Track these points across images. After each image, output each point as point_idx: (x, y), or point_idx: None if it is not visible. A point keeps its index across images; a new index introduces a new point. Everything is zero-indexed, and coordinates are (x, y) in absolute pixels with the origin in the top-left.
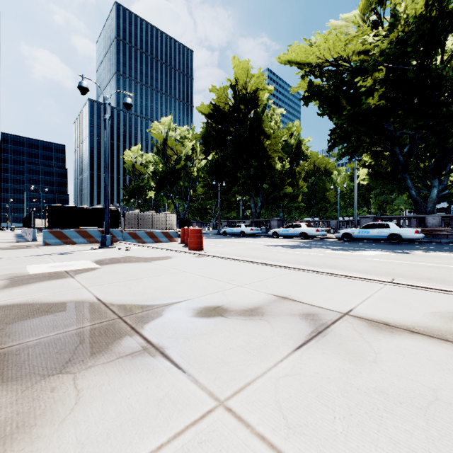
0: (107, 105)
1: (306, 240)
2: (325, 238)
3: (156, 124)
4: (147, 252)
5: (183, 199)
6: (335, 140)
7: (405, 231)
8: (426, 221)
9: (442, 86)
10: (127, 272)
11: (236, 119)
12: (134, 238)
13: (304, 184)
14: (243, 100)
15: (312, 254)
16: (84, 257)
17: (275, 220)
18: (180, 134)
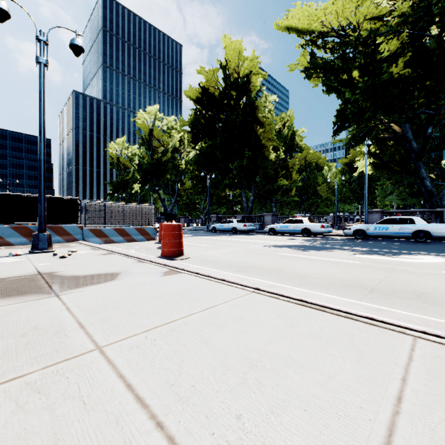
0: (41, 42)
1: (309, 237)
2: (329, 236)
3: (141, 113)
4: (90, 261)
5: (170, 194)
6: (342, 121)
7: (436, 227)
8: (444, 215)
9: None
10: None
11: (227, 106)
12: (99, 236)
13: (297, 177)
14: (235, 83)
15: (344, 262)
16: None
17: (269, 215)
18: (167, 124)
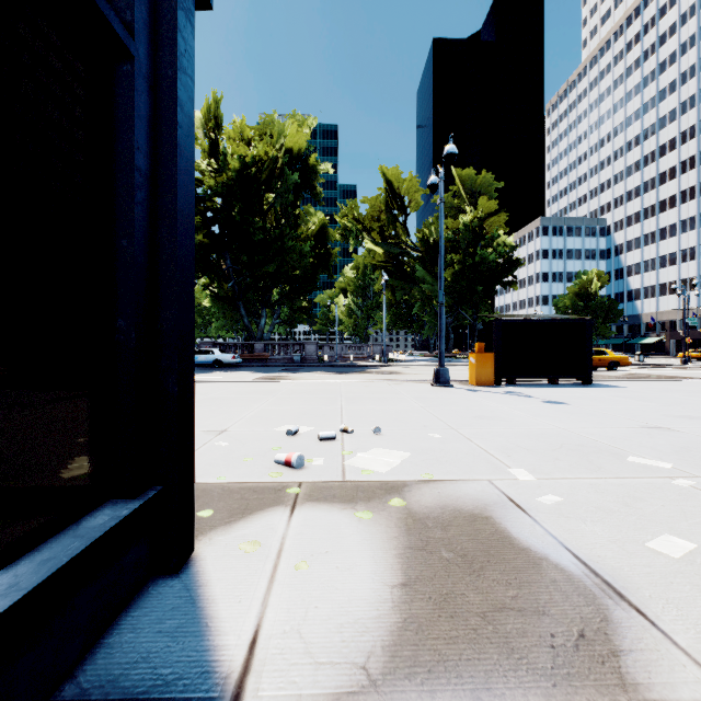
0: None
1: None
2: None
3: None
4: None
5: None
6: None
7: (226, 356)
8: (255, 347)
9: (253, 240)
10: None
11: None
12: None
13: None
14: None
15: None
16: None
17: None
18: None
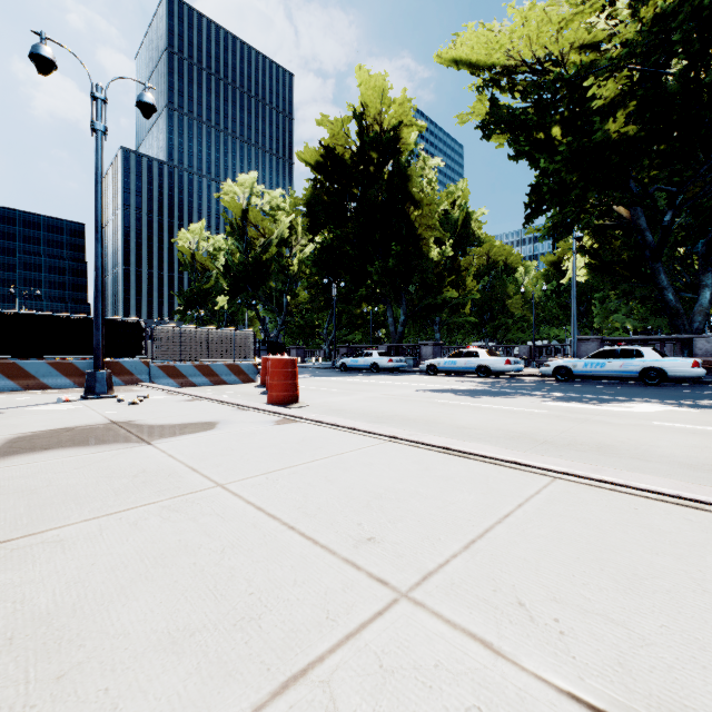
0: (99, 101)
1: (488, 379)
2: (519, 376)
3: (229, 185)
4: (173, 409)
5: (275, 311)
6: (538, 203)
7: (674, 362)
8: (694, 345)
9: None
10: (36, 489)
11: (363, 175)
12: (172, 376)
13: (474, 286)
14: (376, 140)
15: (525, 411)
16: (6, 425)
17: (429, 345)
18: (270, 202)
